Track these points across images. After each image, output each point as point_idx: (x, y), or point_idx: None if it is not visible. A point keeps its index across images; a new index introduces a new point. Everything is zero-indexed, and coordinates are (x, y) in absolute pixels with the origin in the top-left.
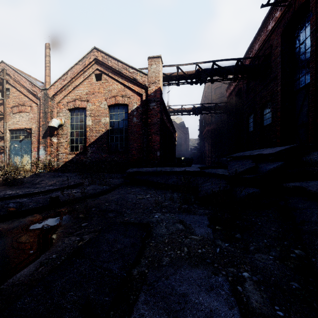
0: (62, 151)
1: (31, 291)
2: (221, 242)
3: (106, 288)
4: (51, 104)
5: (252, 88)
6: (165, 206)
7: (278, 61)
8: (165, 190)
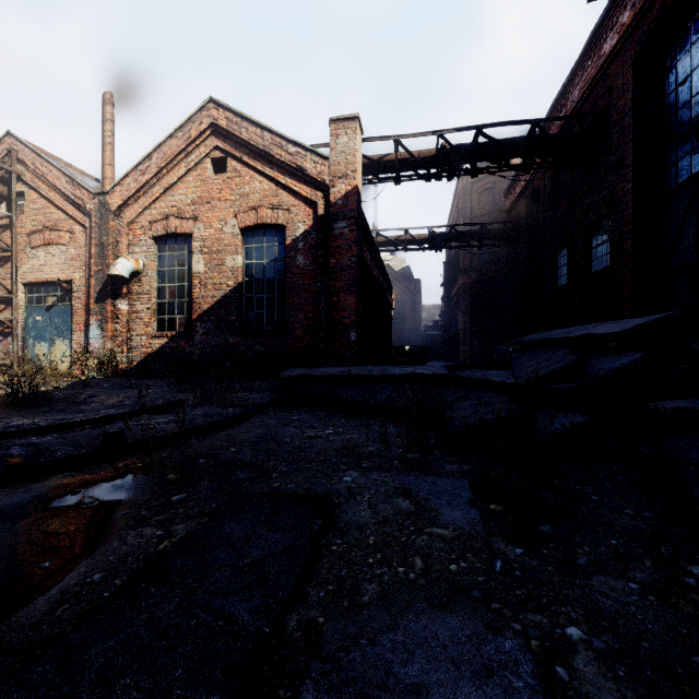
0: (140, 331)
1: (25, 673)
2: (506, 545)
3: (217, 667)
4: (116, 225)
5: (564, 189)
6: (369, 455)
7: (628, 125)
8: (369, 417)
